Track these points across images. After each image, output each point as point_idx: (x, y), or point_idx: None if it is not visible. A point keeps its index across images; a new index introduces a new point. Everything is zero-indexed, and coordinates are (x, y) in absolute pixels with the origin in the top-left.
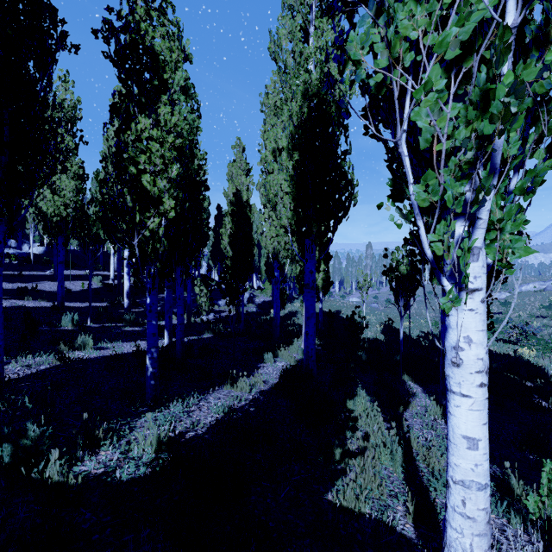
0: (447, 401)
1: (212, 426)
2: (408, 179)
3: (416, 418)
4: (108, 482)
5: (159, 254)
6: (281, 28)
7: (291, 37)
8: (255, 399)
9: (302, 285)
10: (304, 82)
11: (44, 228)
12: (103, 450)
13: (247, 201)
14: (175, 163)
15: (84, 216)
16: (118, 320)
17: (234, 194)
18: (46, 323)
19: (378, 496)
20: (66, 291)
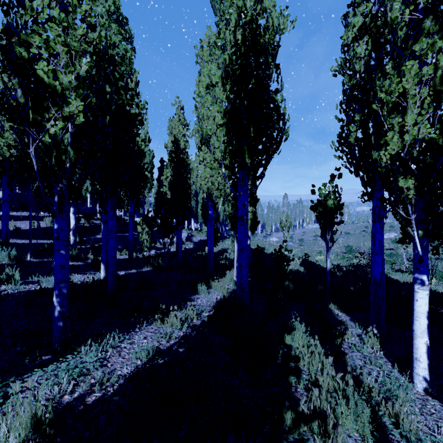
0: None
1: (128, 380)
2: None
3: (354, 351)
4: None
5: (67, 168)
6: None
7: None
8: (186, 336)
9: (233, 222)
10: (237, 9)
11: None
12: None
13: (185, 148)
14: (85, 58)
15: (22, 154)
16: None
17: (172, 141)
18: None
19: None
20: (16, 230)
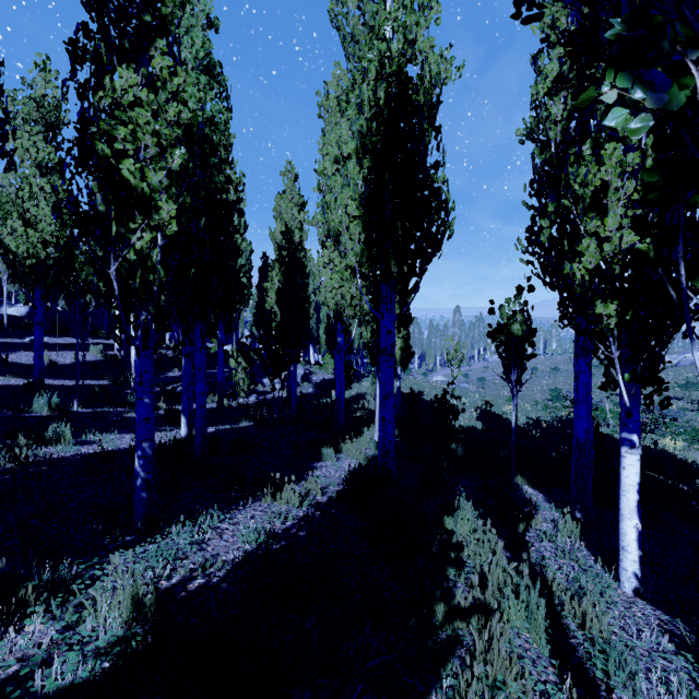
0: None
1: (236, 566)
2: None
3: (544, 541)
4: None
5: (154, 291)
6: None
7: None
8: (308, 517)
9: (374, 355)
10: (379, 55)
11: (13, 274)
12: (33, 622)
13: (301, 242)
14: (179, 147)
15: (67, 256)
16: (120, 403)
17: (282, 232)
18: (10, 406)
19: (516, 695)
20: (51, 365)
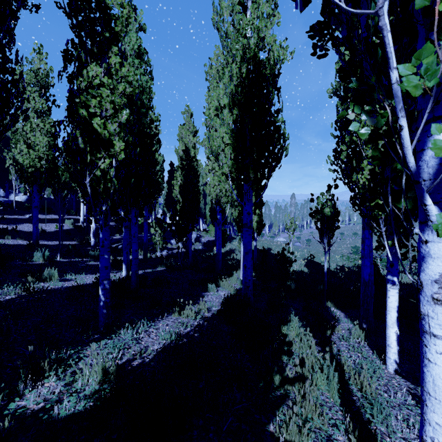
0: (423, 345)
1: (159, 353)
2: (390, 63)
3: (342, 341)
4: (44, 420)
5: (111, 193)
6: (223, 2)
7: (231, 8)
8: (200, 325)
9: (240, 226)
10: (242, 46)
11: (21, 177)
12: (48, 381)
13: (194, 156)
14: (125, 109)
15: (54, 167)
16: (84, 256)
17: (183, 150)
18: (20, 258)
19: (318, 425)
20: (42, 232)
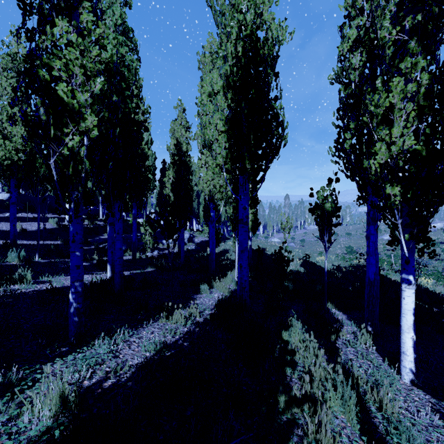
0: None
1: (139, 369)
2: None
3: (348, 347)
4: None
5: (82, 177)
6: None
7: None
8: (190, 332)
9: (235, 224)
10: (238, 23)
11: None
12: None
13: (187, 151)
14: (99, 77)
15: (31, 158)
16: (67, 256)
17: (174, 144)
18: None
19: None
20: (22, 231)
